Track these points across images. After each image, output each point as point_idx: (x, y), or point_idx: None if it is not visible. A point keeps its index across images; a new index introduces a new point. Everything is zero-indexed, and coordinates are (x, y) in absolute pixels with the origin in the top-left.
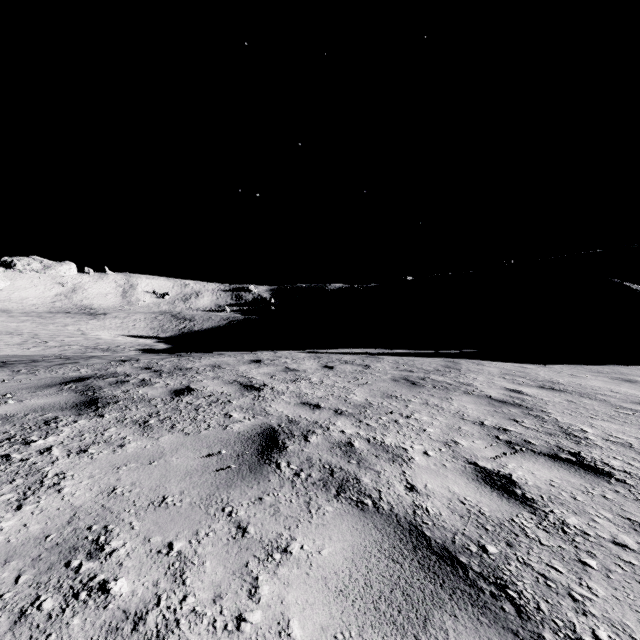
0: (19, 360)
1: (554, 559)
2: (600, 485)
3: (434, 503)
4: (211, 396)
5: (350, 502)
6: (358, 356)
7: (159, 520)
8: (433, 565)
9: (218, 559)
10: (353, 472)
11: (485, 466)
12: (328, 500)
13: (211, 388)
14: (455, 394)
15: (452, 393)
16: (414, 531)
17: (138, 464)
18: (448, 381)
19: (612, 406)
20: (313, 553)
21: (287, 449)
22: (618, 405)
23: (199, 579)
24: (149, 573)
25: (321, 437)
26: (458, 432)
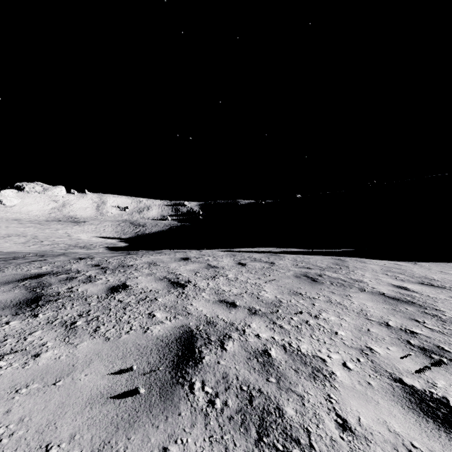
0: (4, 257)
1: None
2: None
3: None
4: (141, 293)
5: None
6: (264, 254)
7: None
8: None
9: None
10: (274, 397)
11: (413, 385)
12: (248, 451)
13: (143, 285)
14: (352, 291)
15: (349, 290)
16: None
17: (41, 384)
18: (342, 278)
19: None
20: None
21: (203, 361)
22: None
23: None
24: None
25: (237, 343)
26: (369, 335)
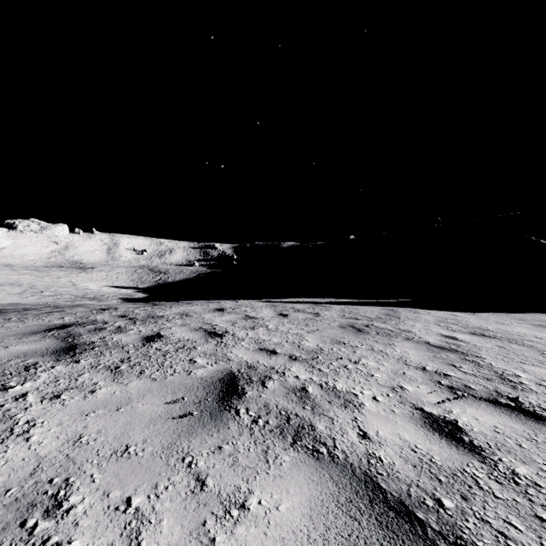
0: (13, 308)
1: (510, 514)
2: (542, 431)
3: (387, 451)
4: (178, 342)
5: (306, 451)
6: (309, 305)
7: (120, 472)
8: (391, 522)
9: (175, 517)
10: (308, 418)
11: (431, 412)
12: (285, 449)
13: (179, 335)
14: (397, 340)
15: (394, 339)
16: (369, 483)
17: (106, 410)
18: (390, 328)
19: (539, 351)
20: (271, 509)
21: (246, 395)
22: (544, 350)
23: (155, 541)
24: (104, 534)
25: (277, 383)
26: (403, 377)
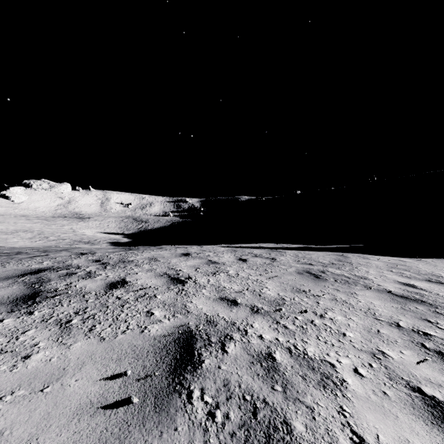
0: (8, 252)
1: None
2: None
3: None
4: (140, 290)
5: None
6: (265, 250)
7: None
8: None
9: None
10: (280, 409)
11: (434, 395)
12: None
13: (143, 281)
14: (357, 288)
15: (354, 287)
16: None
17: (27, 391)
18: (346, 274)
19: None
20: None
21: (202, 365)
22: None
23: None
24: None
25: (239, 345)
26: (379, 337)
